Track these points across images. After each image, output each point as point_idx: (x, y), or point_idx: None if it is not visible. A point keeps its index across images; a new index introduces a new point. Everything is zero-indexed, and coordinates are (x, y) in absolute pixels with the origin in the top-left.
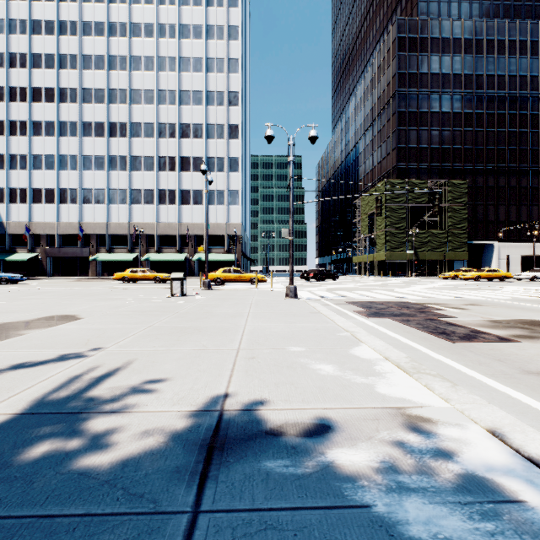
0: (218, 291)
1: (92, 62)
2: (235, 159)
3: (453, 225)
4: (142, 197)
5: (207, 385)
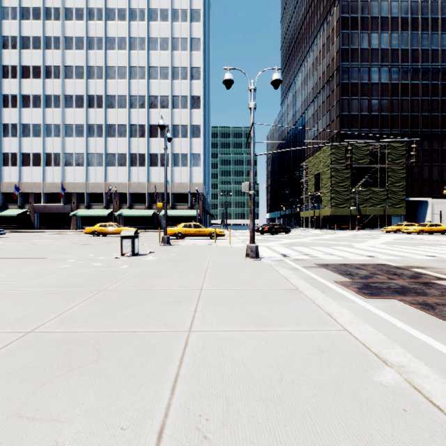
0: (175, 247)
1: (73, 42)
2: (197, 127)
3: (392, 184)
4: (116, 160)
5: None
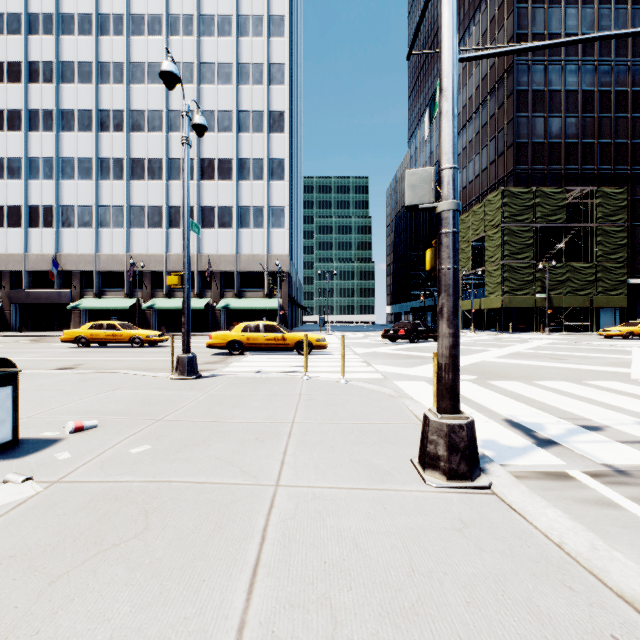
0: (202, 388)
1: (74, 23)
2: (279, 162)
3: (604, 255)
4: (145, 218)
5: None
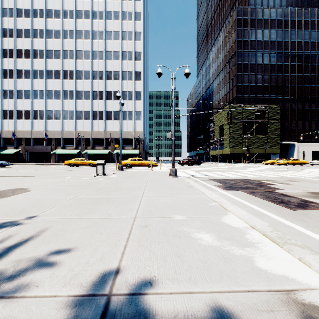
0: (127, 172)
1: (53, 34)
2: (139, 92)
3: (270, 132)
4: (82, 115)
5: (102, 257)
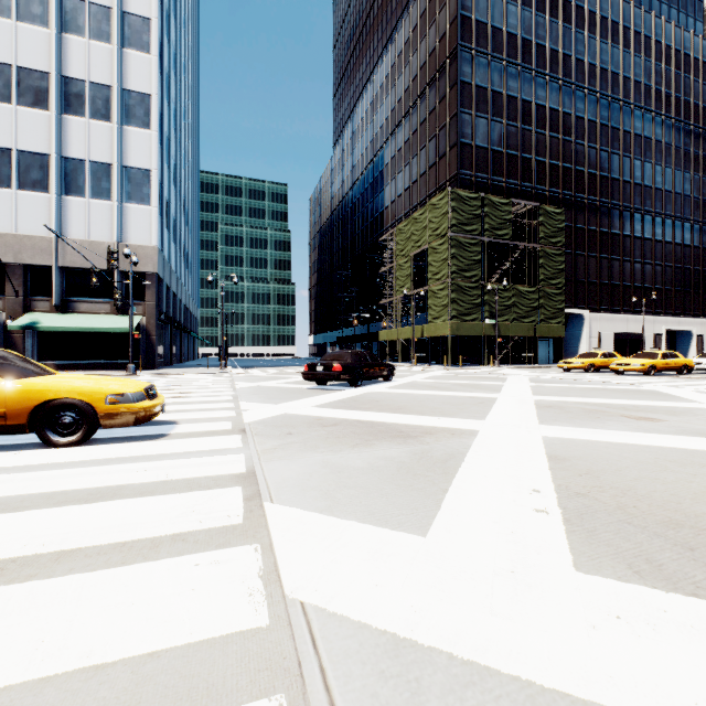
0: None
1: None
2: (142, 98)
3: (546, 280)
4: None
5: None
